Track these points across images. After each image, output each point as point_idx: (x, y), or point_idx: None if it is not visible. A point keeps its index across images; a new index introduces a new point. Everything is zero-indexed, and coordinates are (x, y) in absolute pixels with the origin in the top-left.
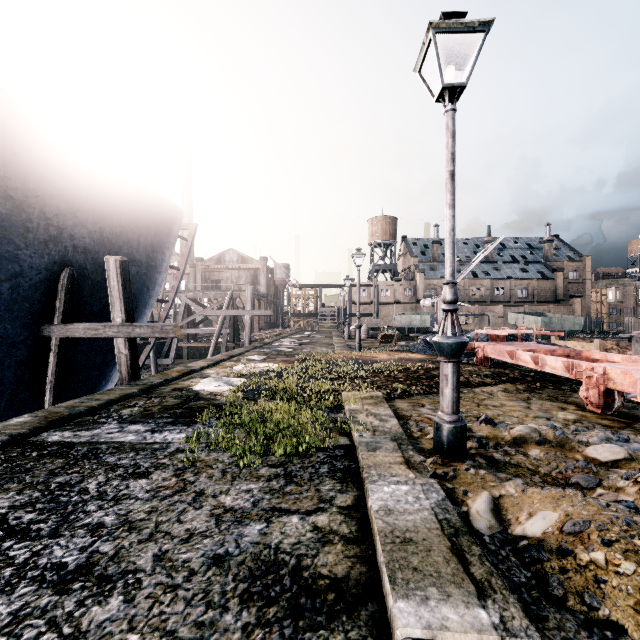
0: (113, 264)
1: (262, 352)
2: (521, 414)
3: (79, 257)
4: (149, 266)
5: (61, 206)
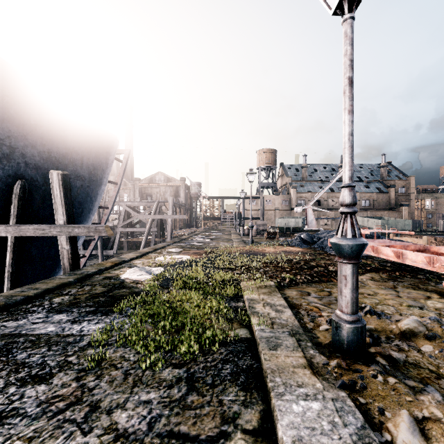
0: (56, 177)
1: (179, 246)
2: (395, 303)
3: (31, 172)
4: (91, 180)
5: (12, 129)
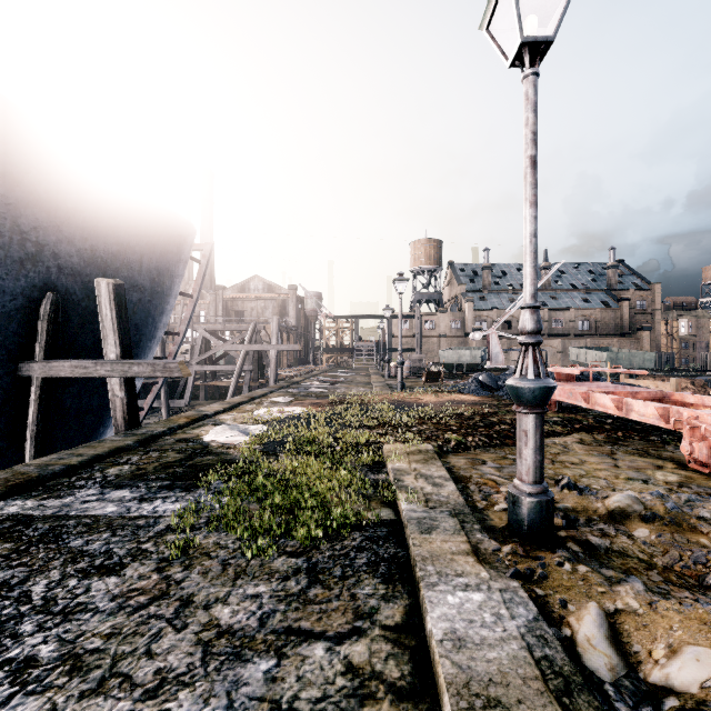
0: (105, 288)
1: (289, 393)
2: (609, 475)
3: (66, 280)
4: (154, 292)
5: (41, 217)
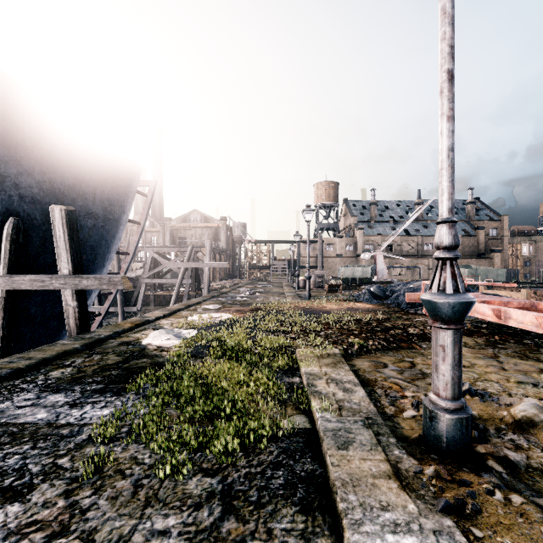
0: (58, 213)
1: (219, 301)
2: (500, 378)
3: (27, 207)
4: (107, 219)
5: (2, 152)
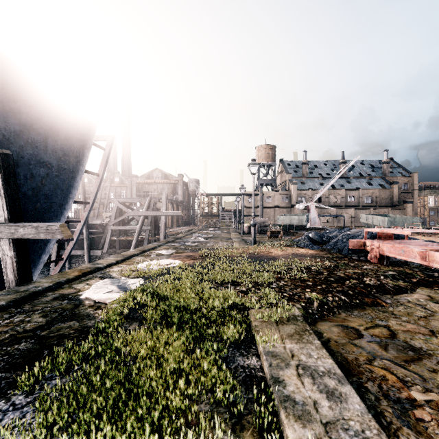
0: None
1: (172, 246)
2: None
3: None
4: (61, 169)
5: None
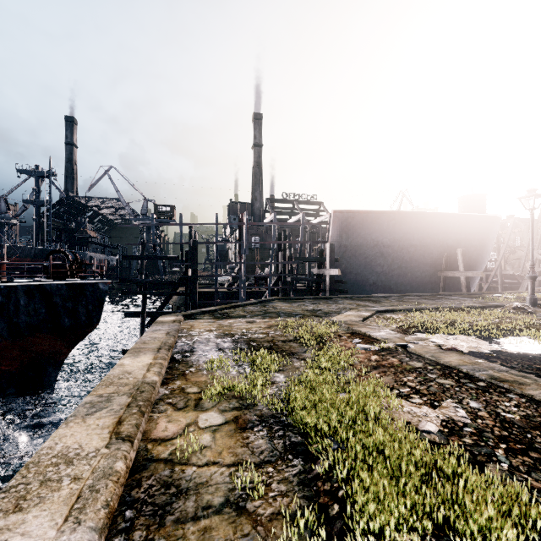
0: (459, 251)
1: None
2: None
3: (449, 249)
4: (481, 246)
5: (443, 235)
